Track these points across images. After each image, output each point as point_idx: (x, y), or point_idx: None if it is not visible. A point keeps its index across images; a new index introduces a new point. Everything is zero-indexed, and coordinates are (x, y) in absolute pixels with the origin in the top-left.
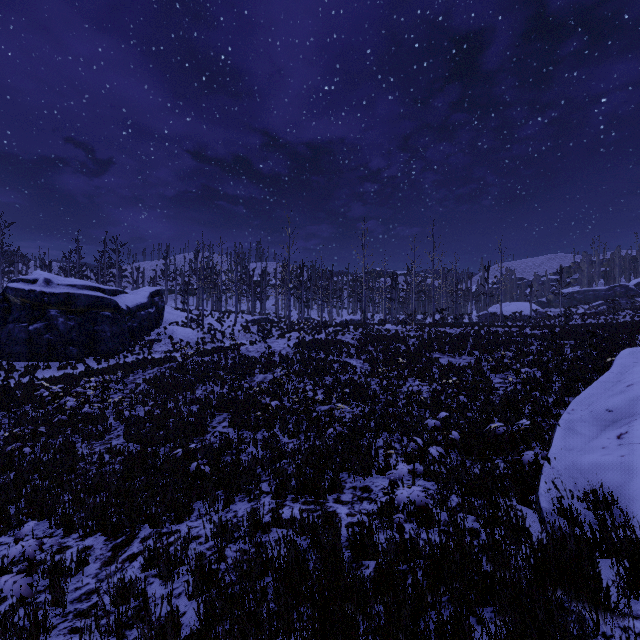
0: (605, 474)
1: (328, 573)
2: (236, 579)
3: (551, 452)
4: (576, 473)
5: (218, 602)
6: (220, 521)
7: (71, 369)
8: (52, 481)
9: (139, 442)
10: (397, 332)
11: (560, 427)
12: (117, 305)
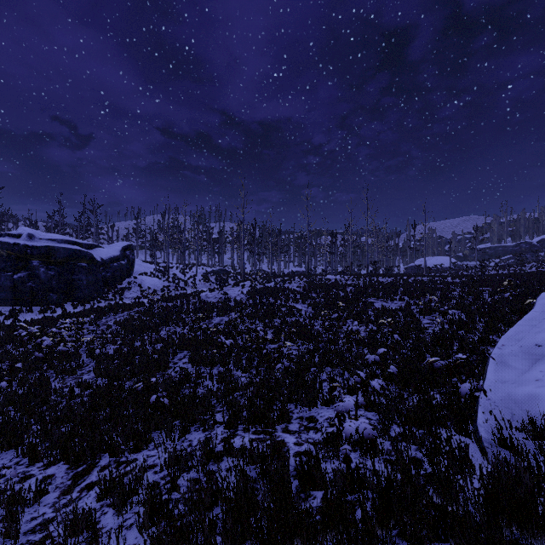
0: (541, 405)
1: (277, 505)
2: (185, 512)
3: (486, 384)
4: (512, 404)
5: (164, 539)
6: (174, 451)
7: (51, 313)
8: (25, 412)
9: (107, 377)
10: (336, 281)
11: (492, 361)
12: (92, 257)
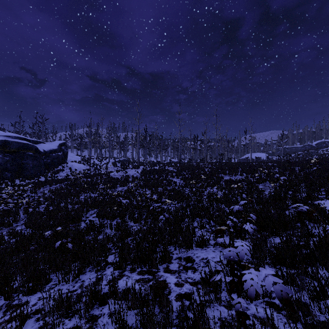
0: None
1: None
2: None
3: None
4: None
5: None
6: (59, 296)
7: (5, 185)
8: None
9: (34, 227)
10: (198, 165)
11: None
12: (37, 149)
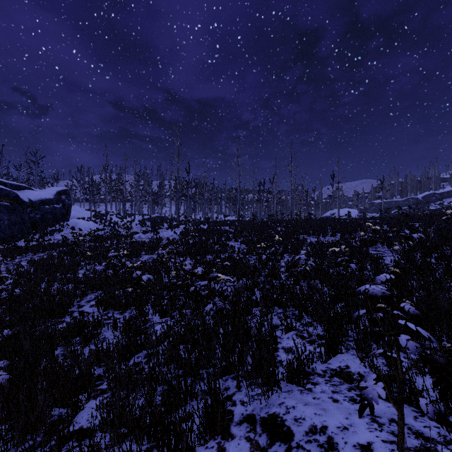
0: None
1: None
2: None
3: None
4: None
5: None
6: None
7: None
8: None
9: None
10: (266, 222)
11: None
12: (17, 197)
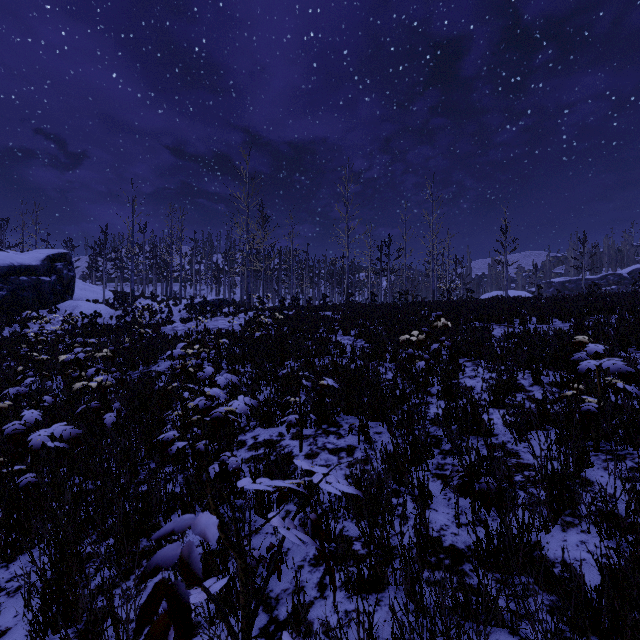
0: None
1: None
2: None
3: None
4: None
5: None
6: None
7: None
8: None
9: None
10: (397, 304)
11: None
12: None
